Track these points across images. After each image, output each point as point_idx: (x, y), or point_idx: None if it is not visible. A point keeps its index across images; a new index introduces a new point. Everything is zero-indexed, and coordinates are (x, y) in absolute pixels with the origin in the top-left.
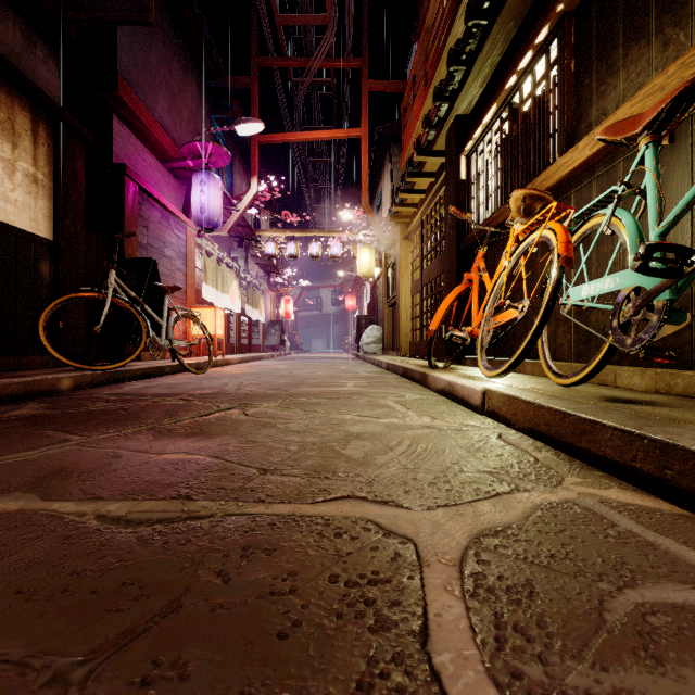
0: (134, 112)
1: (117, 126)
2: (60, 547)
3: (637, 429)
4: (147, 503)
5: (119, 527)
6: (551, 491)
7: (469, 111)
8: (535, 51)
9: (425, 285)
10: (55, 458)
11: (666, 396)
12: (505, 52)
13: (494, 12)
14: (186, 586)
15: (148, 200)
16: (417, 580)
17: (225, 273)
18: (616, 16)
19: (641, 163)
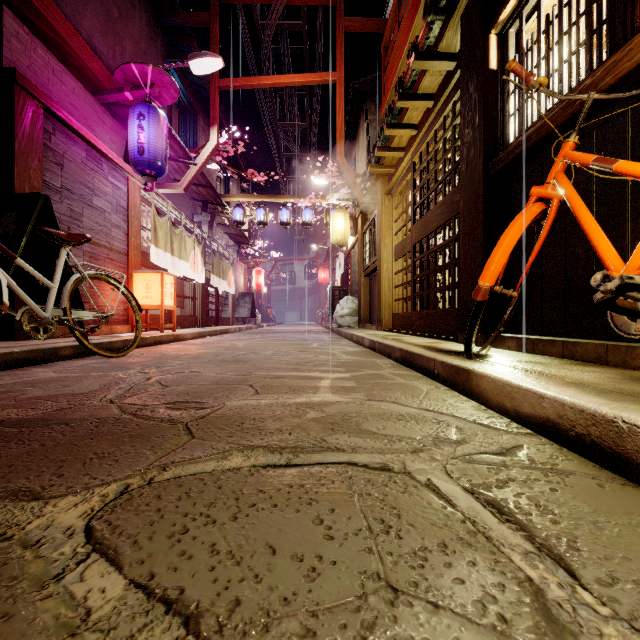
0: (40, 12)
1: (13, 25)
2: None
3: None
4: None
5: None
6: None
7: None
8: None
9: (417, 241)
10: None
11: None
12: None
13: None
14: None
15: (63, 130)
16: None
17: (183, 237)
18: None
19: None
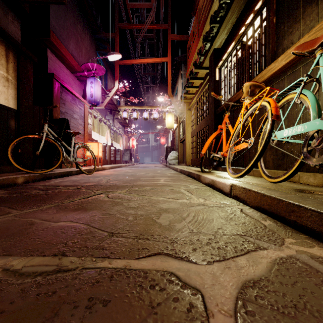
0: (58, 48)
1: (50, 55)
2: None
3: None
4: (37, 258)
5: (14, 279)
6: (279, 249)
7: (220, 46)
8: (255, 14)
9: (198, 131)
10: None
11: None
12: (238, 16)
13: None
14: None
15: (65, 91)
16: None
17: (103, 126)
18: None
19: (316, 64)
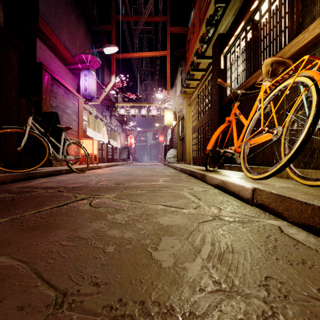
0: (48, 37)
1: (39, 44)
2: None
3: None
4: None
5: None
6: None
7: (225, 31)
8: None
9: (199, 127)
10: None
11: None
12: None
13: None
14: None
15: (56, 83)
16: None
17: (99, 123)
18: None
19: None
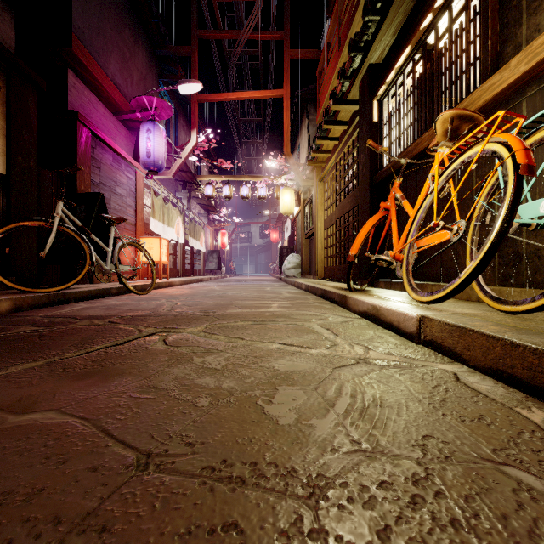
0: (87, 68)
1: (72, 79)
2: None
3: None
4: None
5: None
6: None
7: (381, 60)
8: None
9: (338, 218)
10: None
11: None
12: None
13: None
14: None
15: (100, 145)
16: None
17: (170, 210)
18: None
19: None
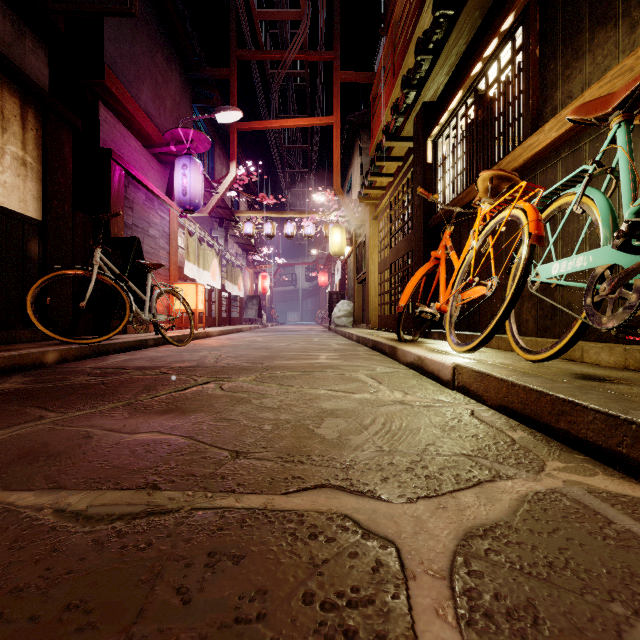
0: (119, 100)
1: (104, 113)
2: (6, 553)
3: (624, 413)
4: (110, 493)
5: (77, 525)
6: (534, 478)
7: (435, 98)
8: (501, 39)
9: (393, 262)
10: (26, 439)
11: (637, 373)
12: (470, 41)
13: (461, 2)
14: (139, 610)
15: (133, 183)
16: (403, 600)
17: (206, 251)
18: (582, 2)
19: (612, 142)
